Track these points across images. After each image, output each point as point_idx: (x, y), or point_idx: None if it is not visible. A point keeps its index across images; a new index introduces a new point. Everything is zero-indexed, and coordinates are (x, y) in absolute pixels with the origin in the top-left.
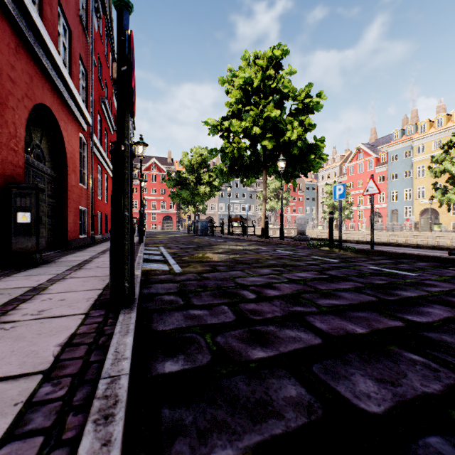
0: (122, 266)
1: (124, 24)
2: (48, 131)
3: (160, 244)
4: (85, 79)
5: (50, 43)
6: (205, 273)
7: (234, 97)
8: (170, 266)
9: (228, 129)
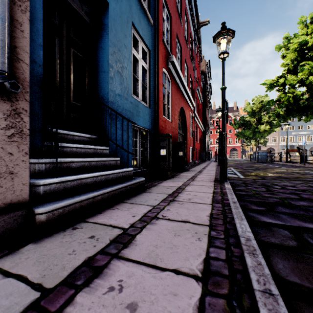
0: (223, 169)
1: (224, 95)
2: (180, 116)
3: (230, 167)
4: (191, 84)
5: (184, 83)
6: (257, 179)
7: (288, 59)
8: (238, 176)
9: (283, 83)
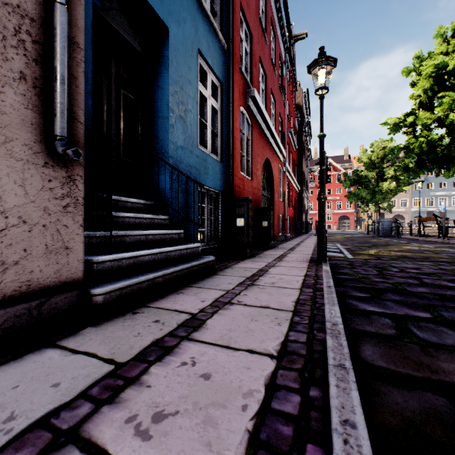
0: (322, 245)
1: (322, 145)
2: (265, 170)
3: (336, 242)
4: (281, 125)
5: (271, 125)
6: (370, 260)
7: (420, 89)
8: (345, 255)
9: (413, 122)
